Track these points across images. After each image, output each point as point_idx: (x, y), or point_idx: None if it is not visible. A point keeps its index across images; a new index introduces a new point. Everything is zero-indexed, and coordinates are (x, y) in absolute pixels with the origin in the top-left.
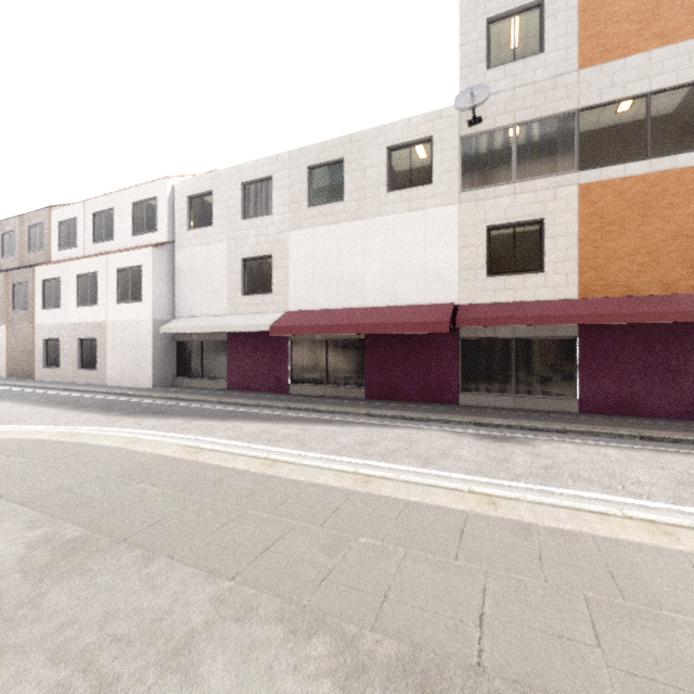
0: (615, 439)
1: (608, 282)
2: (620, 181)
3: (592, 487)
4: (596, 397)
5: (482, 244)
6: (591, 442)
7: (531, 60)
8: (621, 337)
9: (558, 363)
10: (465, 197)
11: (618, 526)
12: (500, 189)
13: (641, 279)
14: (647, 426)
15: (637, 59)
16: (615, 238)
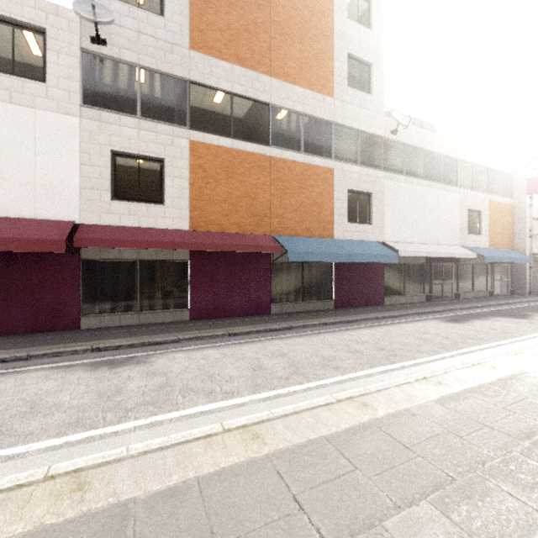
0: (214, 339)
1: (209, 220)
2: (216, 148)
3: (198, 398)
4: (202, 306)
5: (106, 166)
6: (198, 347)
7: (154, 16)
8: (217, 261)
9: (175, 282)
10: (88, 114)
11: (220, 447)
12: (125, 119)
13: (228, 221)
14: (232, 324)
15: (225, 65)
16: (213, 188)
